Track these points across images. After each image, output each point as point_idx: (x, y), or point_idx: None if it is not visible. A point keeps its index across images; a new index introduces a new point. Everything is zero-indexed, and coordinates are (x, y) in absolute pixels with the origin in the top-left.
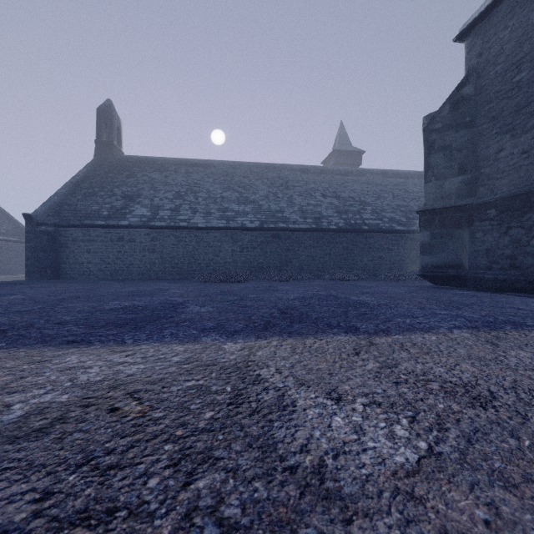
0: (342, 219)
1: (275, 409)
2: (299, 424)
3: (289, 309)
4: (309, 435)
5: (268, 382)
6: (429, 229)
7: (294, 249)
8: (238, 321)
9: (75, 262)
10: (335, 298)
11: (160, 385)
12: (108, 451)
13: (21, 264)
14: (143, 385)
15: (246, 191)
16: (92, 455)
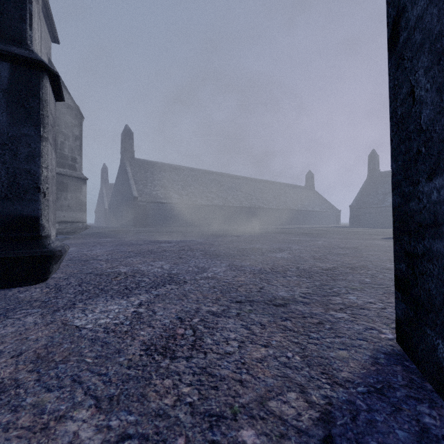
0: None
1: None
2: None
3: None
4: None
5: None
6: None
7: None
8: None
9: (364, 220)
10: None
11: None
12: None
13: (333, 220)
14: None
15: None
16: None
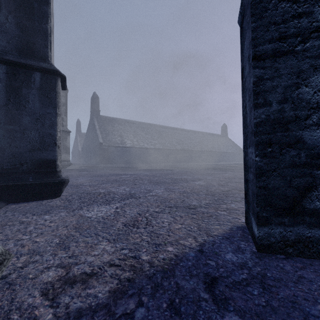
0: None
1: None
2: None
3: None
4: None
5: None
6: None
7: None
8: None
9: None
10: None
11: None
12: None
13: (241, 159)
14: None
15: None
16: None
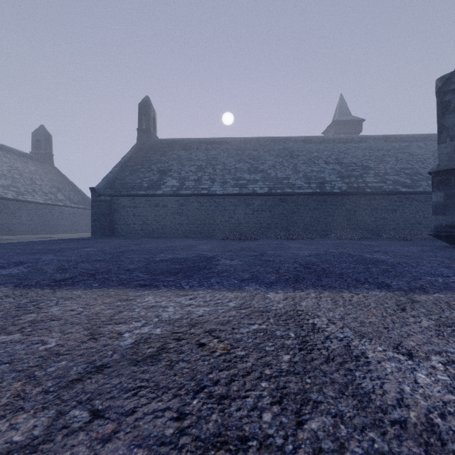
0: (345, 183)
1: (348, 358)
2: (382, 376)
3: (310, 265)
4: (399, 389)
5: (326, 331)
6: (443, 190)
7: (300, 212)
8: (269, 274)
9: (124, 223)
10: (348, 255)
11: (229, 326)
12: (213, 382)
13: (86, 225)
14: (215, 325)
15: (256, 162)
16: (202, 383)
